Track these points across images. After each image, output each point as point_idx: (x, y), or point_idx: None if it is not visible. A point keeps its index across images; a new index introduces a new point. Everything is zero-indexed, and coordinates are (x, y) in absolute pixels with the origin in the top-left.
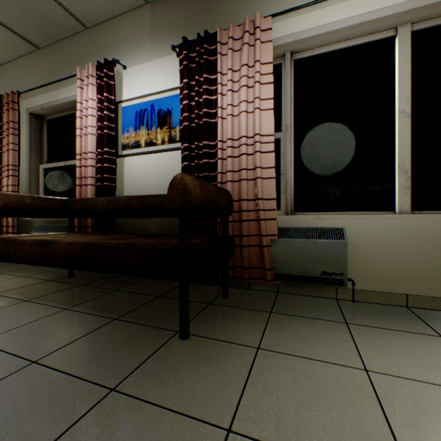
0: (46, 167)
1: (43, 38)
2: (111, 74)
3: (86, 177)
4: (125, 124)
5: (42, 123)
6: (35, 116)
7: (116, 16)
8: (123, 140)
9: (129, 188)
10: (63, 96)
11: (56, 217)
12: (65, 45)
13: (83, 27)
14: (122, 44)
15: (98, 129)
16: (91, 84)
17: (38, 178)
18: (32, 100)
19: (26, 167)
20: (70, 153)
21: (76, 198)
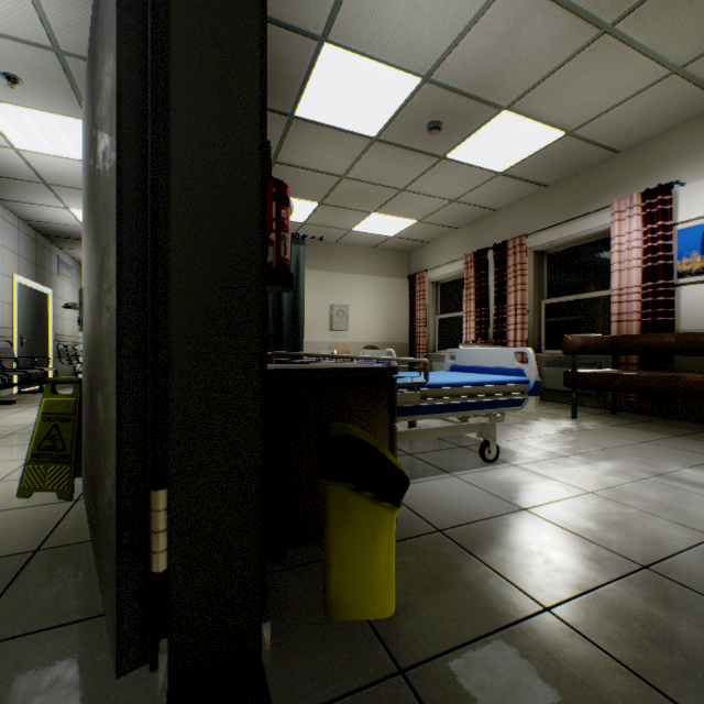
0: (548, 303)
1: (558, 177)
2: (664, 199)
3: (627, 312)
4: (681, 249)
5: (541, 258)
6: (536, 253)
7: (666, 130)
8: (678, 267)
9: (688, 321)
10: (579, 229)
11: (604, 354)
12: (583, 176)
13: (612, 154)
14: (675, 159)
15: (648, 262)
16: (635, 215)
17: (539, 314)
18: (534, 239)
19: (528, 304)
20: (580, 285)
21: (613, 334)
